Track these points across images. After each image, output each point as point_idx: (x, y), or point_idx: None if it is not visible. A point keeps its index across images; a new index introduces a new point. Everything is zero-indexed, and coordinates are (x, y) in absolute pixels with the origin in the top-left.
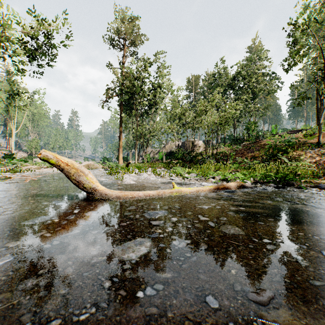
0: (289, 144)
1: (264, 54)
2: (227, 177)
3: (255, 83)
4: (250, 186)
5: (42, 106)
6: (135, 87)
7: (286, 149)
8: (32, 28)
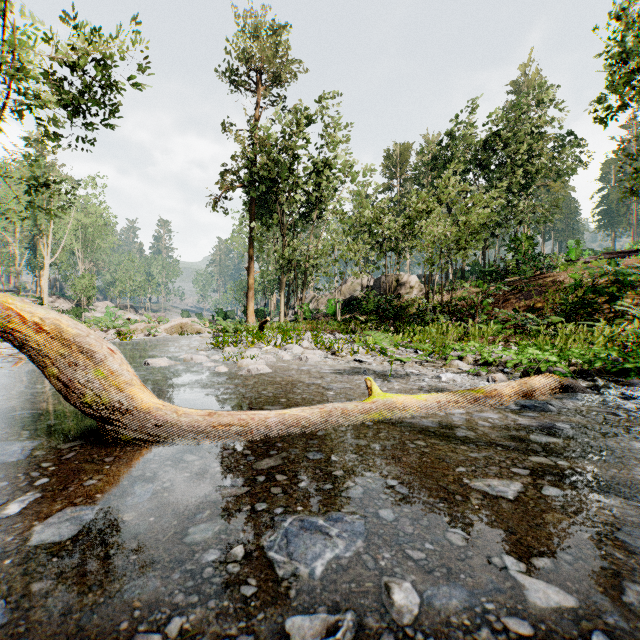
0: (622, 280)
1: (548, 93)
2: (493, 356)
3: (529, 154)
4: (582, 387)
5: (101, 210)
6: (280, 166)
7: (615, 291)
8: (71, 48)
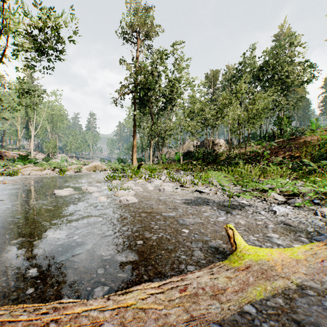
0: None
1: (297, 38)
2: None
3: (286, 72)
4: None
5: (59, 107)
6: (150, 81)
7: None
8: (39, 19)
